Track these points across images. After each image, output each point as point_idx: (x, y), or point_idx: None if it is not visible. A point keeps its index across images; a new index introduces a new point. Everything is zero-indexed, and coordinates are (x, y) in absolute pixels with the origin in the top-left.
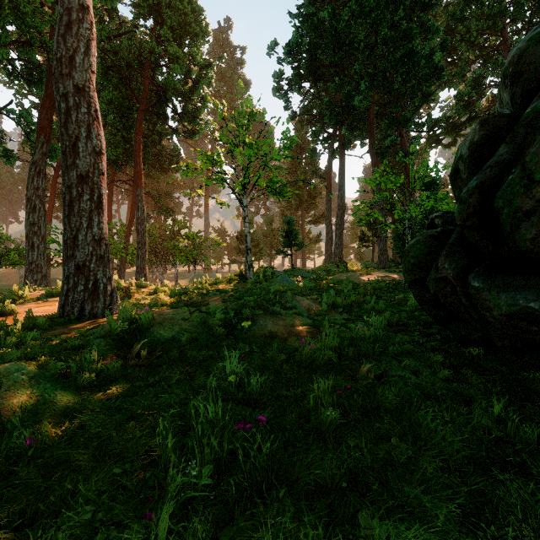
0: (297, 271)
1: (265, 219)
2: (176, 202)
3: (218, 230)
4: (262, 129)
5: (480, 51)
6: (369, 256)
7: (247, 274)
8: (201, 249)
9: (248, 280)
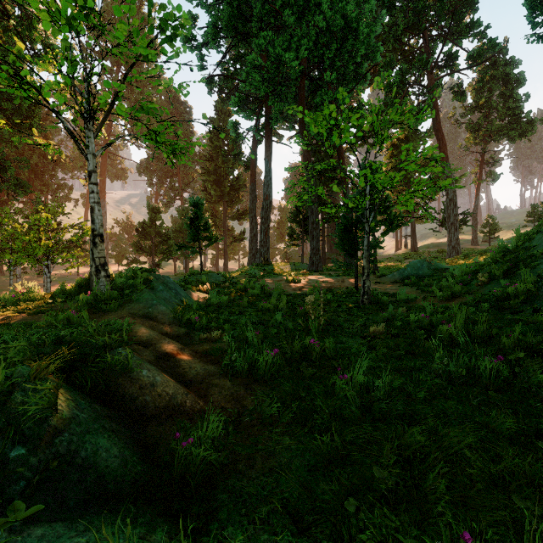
0: (207, 274)
1: (179, 211)
2: (60, 184)
3: (123, 224)
4: (178, 106)
5: (402, 53)
6: (295, 258)
7: (93, 283)
8: (58, 241)
9: (79, 297)
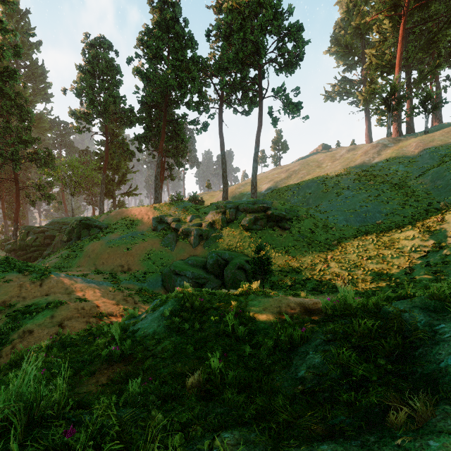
0: None
1: None
2: None
3: None
4: None
5: None
6: None
7: None
8: None
9: None
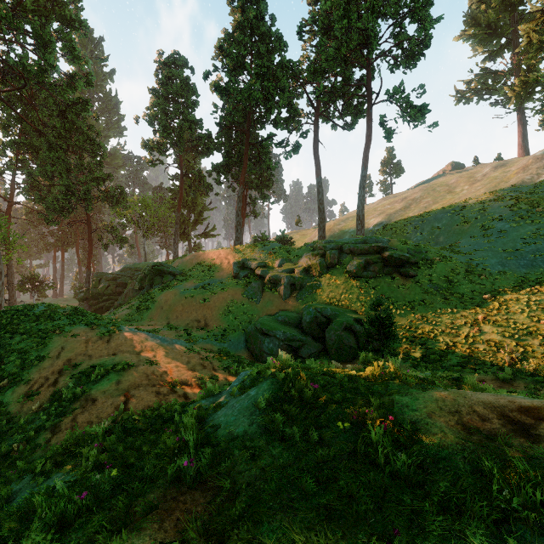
0: None
1: None
2: None
3: None
4: None
5: None
6: None
7: None
8: None
9: None
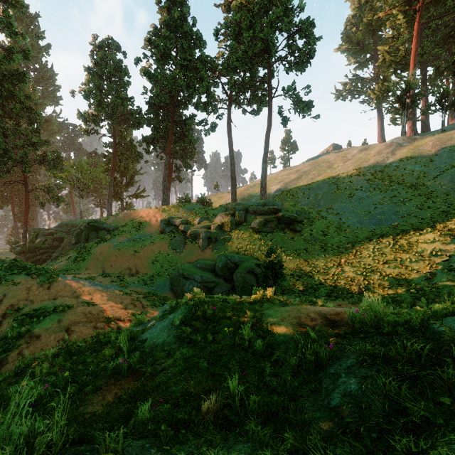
0: None
1: None
2: None
3: None
4: None
5: None
6: None
7: None
8: None
9: None
